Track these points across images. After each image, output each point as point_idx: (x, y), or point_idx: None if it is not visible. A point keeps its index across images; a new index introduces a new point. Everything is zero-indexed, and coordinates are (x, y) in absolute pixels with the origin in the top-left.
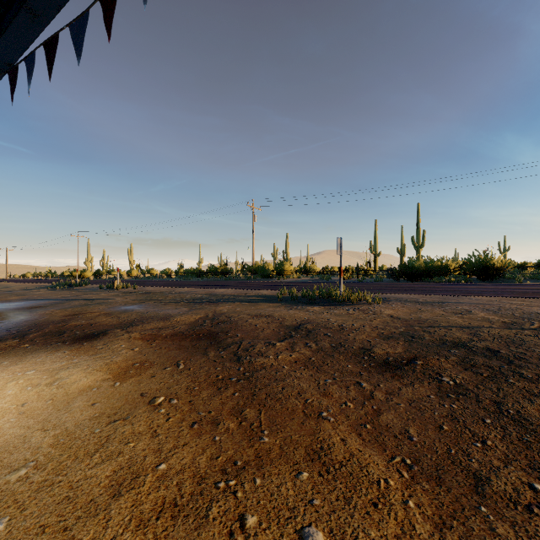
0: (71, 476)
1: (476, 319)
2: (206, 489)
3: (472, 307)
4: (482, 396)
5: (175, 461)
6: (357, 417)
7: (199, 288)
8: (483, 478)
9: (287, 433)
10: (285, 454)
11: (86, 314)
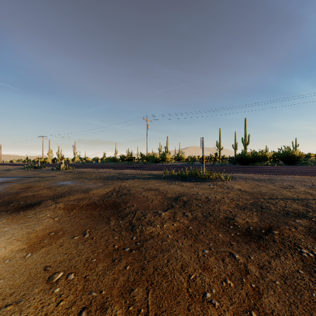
0: None
1: (300, 192)
2: None
3: (293, 183)
4: None
5: None
6: (240, 299)
7: (113, 169)
8: None
9: None
10: None
11: (35, 187)
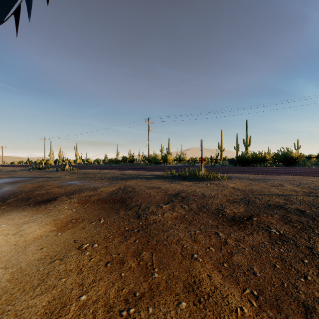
0: (17, 306)
1: (286, 190)
2: (113, 317)
3: (283, 182)
4: (299, 242)
5: (92, 293)
6: (217, 258)
7: (116, 170)
8: (310, 307)
9: (170, 270)
10: (169, 287)
11: (46, 186)
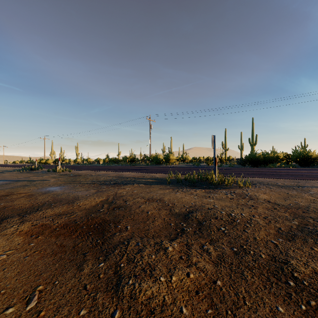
0: None
1: None
2: None
3: None
4: None
5: None
6: None
7: (113, 172)
8: None
9: None
10: None
11: (14, 195)
